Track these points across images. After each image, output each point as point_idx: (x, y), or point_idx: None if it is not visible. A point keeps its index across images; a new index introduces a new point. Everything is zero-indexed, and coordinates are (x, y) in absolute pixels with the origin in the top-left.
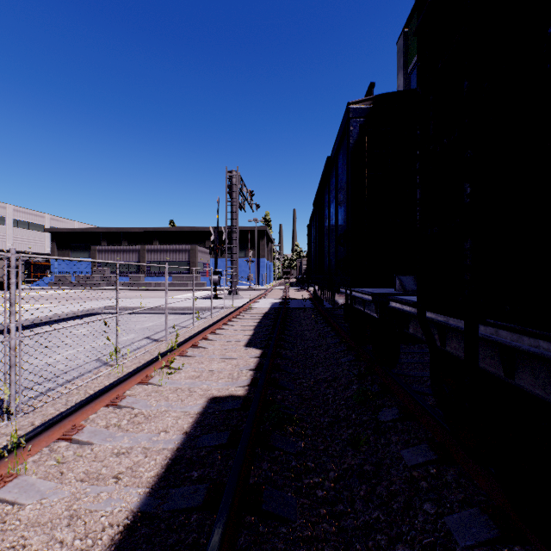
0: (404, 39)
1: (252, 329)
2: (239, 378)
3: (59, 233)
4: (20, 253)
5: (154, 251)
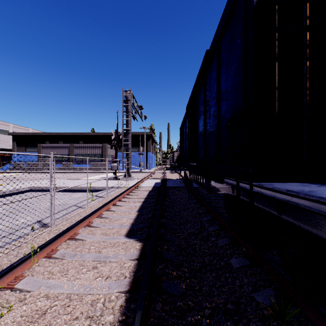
0: None
1: (137, 210)
2: (102, 319)
3: (18, 136)
4: None
5: (79, 147)
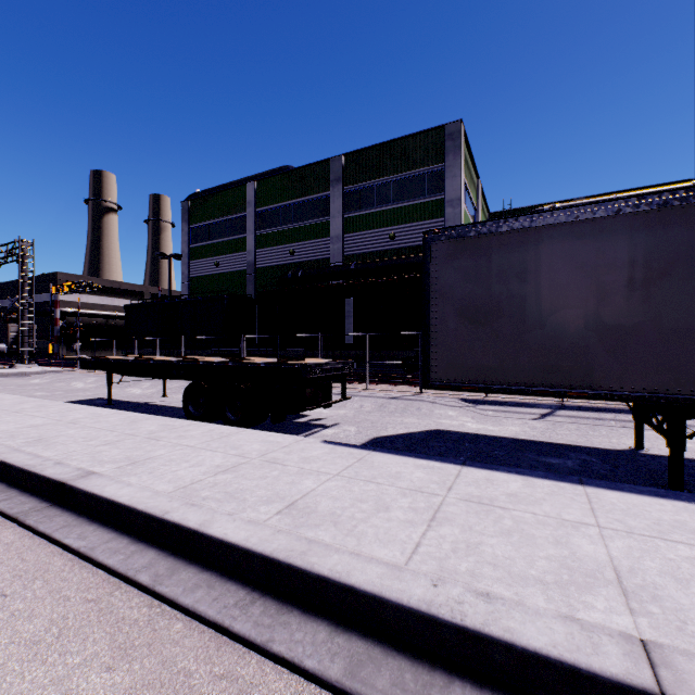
0: (188, 206)
1: None
2: None
3: None
4: None
5: None
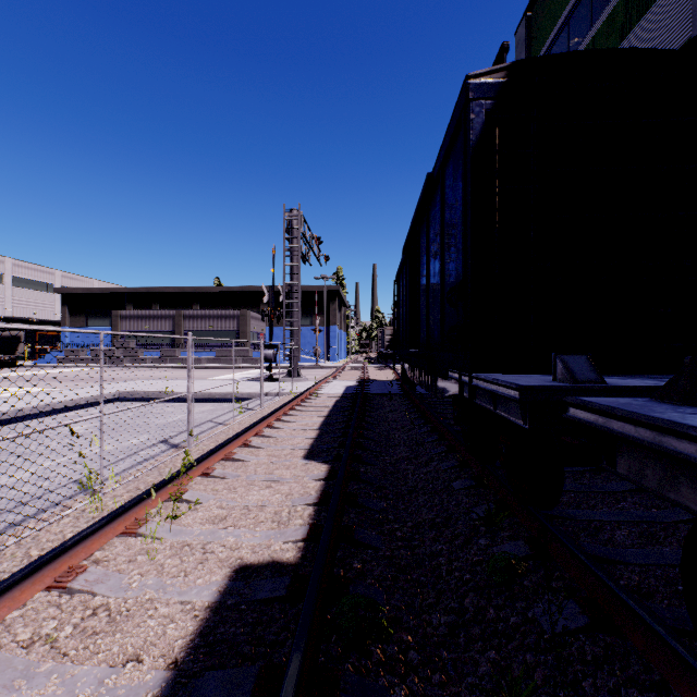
0: (526, 26)
1: (317, 428)
2: (290, 522)
3: (72, 295)
4: (22, 320)
5: (193, 318)
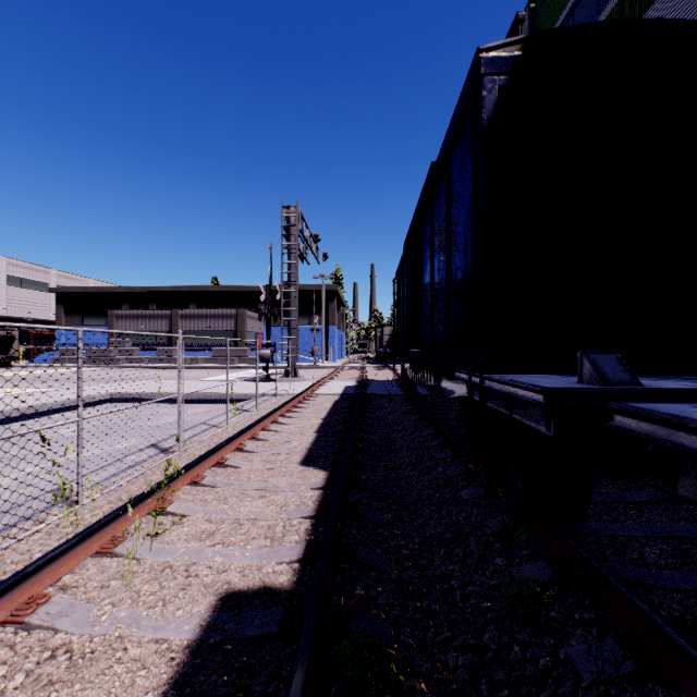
0: (529, 18)
1: (315, 430)
2: (285, 538)
3: (68, 294)
4: (16, 320)
5: (190, 317)
